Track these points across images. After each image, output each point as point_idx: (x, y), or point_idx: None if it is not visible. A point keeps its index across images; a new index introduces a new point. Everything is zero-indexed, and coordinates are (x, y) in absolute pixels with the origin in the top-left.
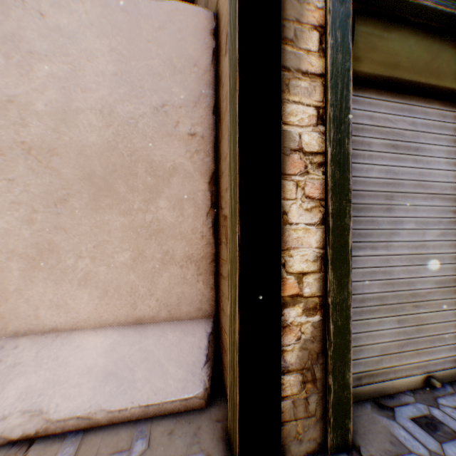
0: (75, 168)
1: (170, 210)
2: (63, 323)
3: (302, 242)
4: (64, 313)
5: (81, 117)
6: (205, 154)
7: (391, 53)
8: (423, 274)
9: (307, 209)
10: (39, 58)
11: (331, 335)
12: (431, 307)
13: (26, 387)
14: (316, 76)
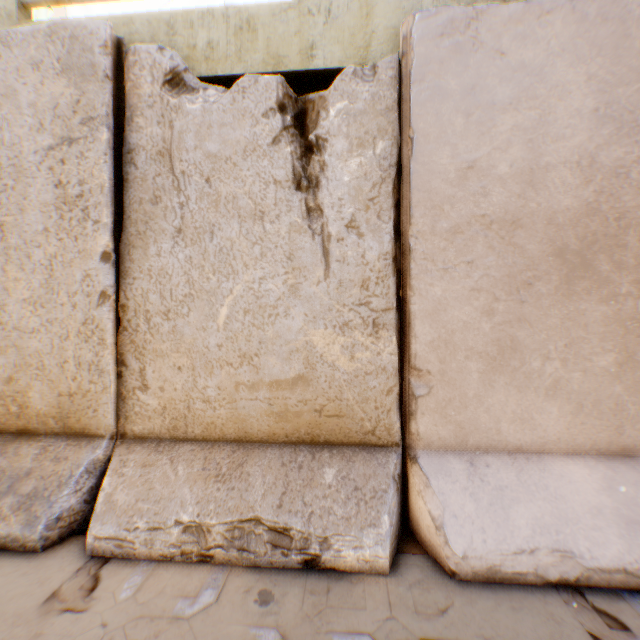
0: (540, 243)
1: None
2: (527, 443)
3: None
4: (527, 430)
5: (550, 175)
6: None
7: None
8: None
9: None
10: (500, 108)
11: None
12: None
13: (530, 518)
14: None
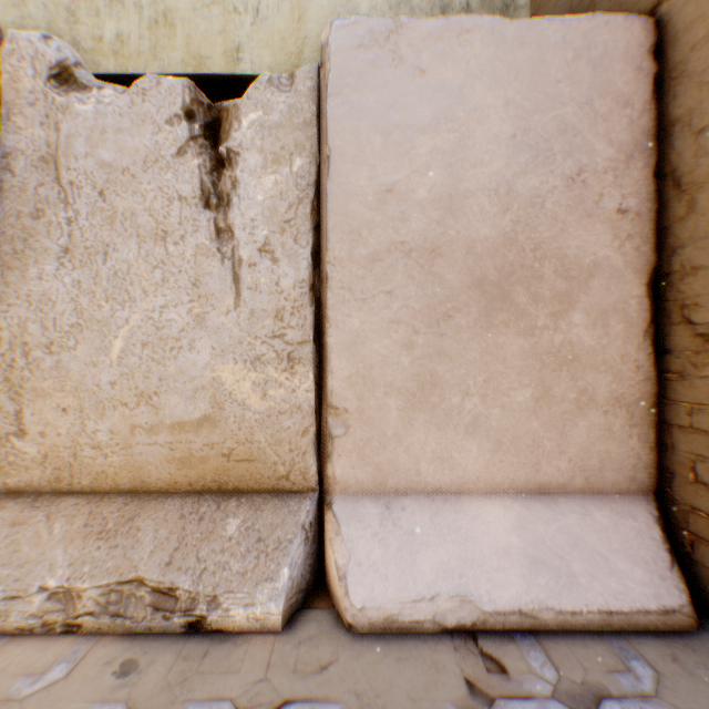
0: (461, 273)
1: (588, 328)
2: (447, 484)
3: None
4: (448, 470)
5: (470, 202)
6: (640, 240)
7: None
8: None
9: None
10: (420, 129)
11: None
12: None
13: (437, 562)
14: None
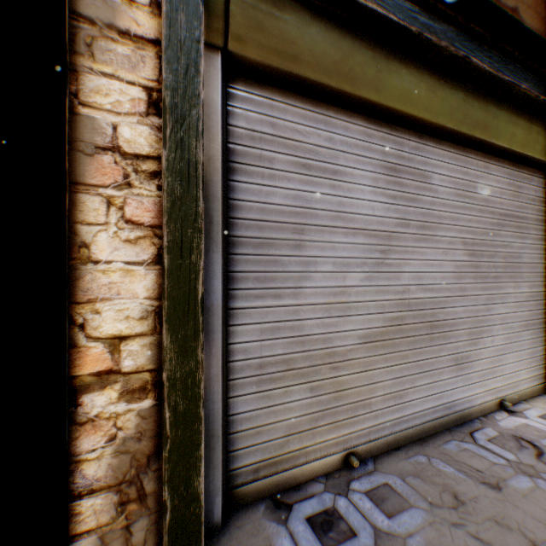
0: None
1: None
2: None
3: (119, 290)
4: None
5: None
6: None
7: (287, 40)
8: (344, 328)
9: (129, 240)
10: None
11: (167, 427)
12: (354, 367)
13: None
14: (146, 42)
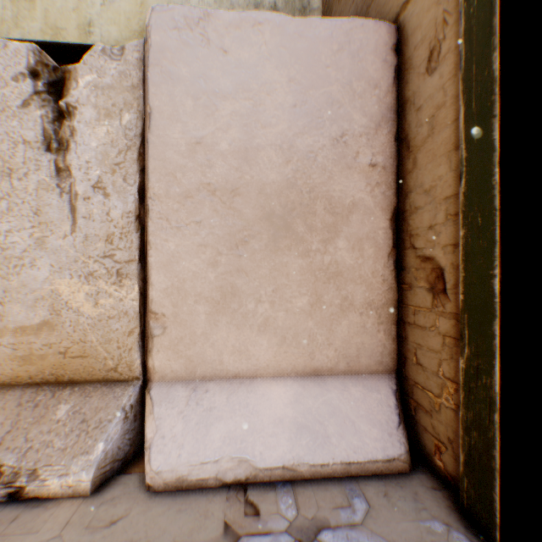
0: (254, 208)
1: (349, 251)
2: (244, 370)
3: None
4: (244, 360)
5: (261, 154)
6: (386, 187)
7: None
8: None
9: None
10: (222, 96)
11: None
12: None
13: (226, 432)
14: None
